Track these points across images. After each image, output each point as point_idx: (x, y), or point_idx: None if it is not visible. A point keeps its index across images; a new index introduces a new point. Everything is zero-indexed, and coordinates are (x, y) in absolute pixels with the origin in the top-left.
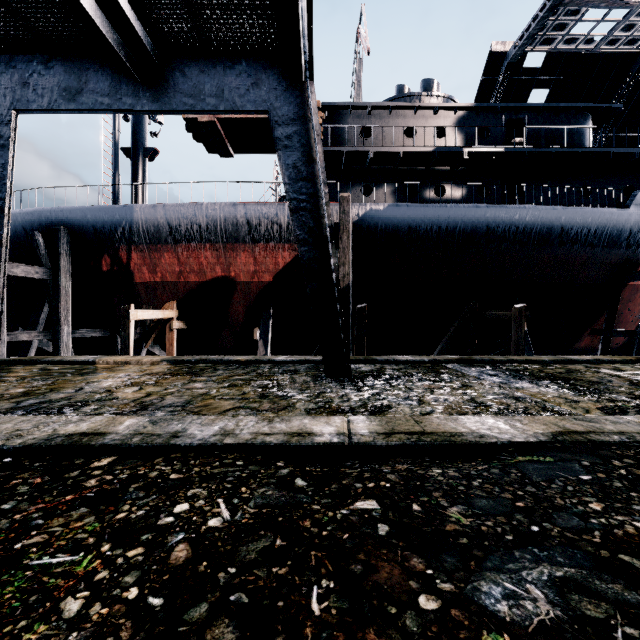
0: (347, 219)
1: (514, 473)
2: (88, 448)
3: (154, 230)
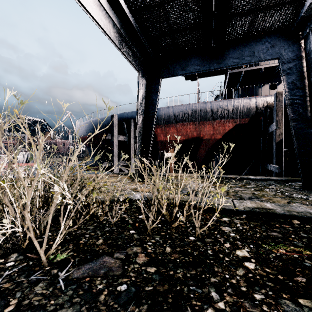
0: (281, 104)
1: None
2: (277, 215)
3: (167, 118)
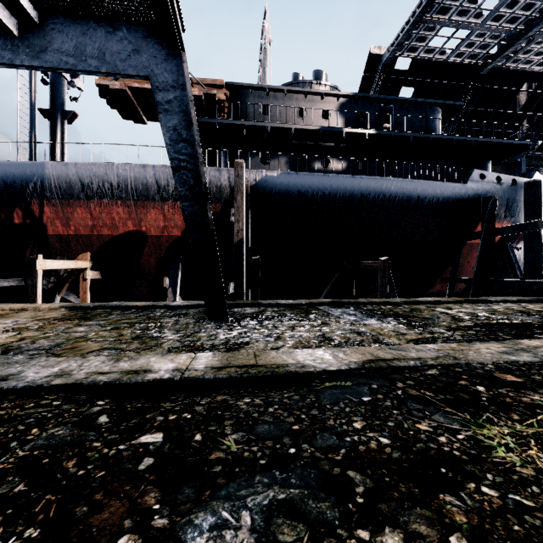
0: (241, 182)
1: (310, 398)
2: None
3: (66, 186)
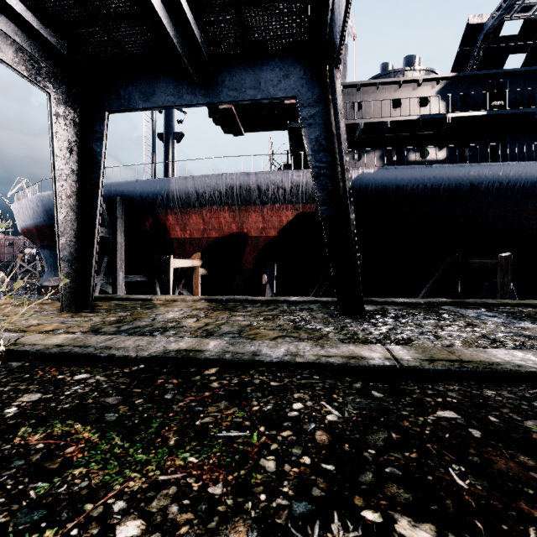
0: None
1: None
2: (196, 360)
3: (185, 197)
